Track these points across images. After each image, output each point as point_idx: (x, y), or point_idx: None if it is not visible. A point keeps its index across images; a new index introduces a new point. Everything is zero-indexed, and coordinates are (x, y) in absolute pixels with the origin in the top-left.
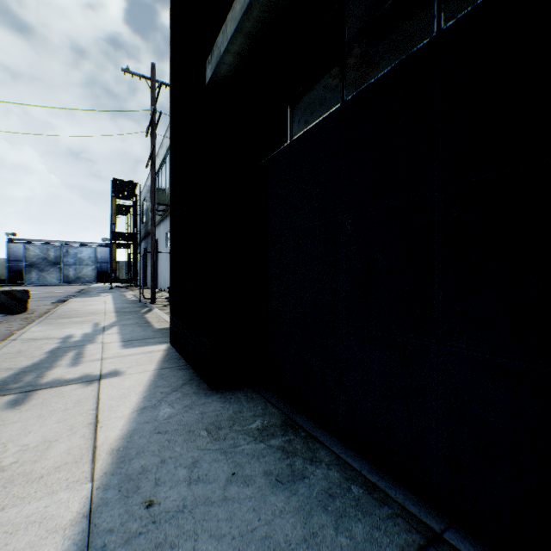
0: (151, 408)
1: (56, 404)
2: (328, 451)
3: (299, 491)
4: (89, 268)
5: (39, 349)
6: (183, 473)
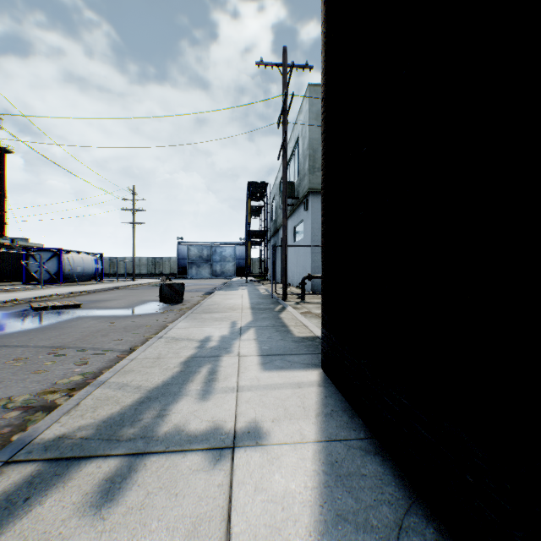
0: None
1: (157, 521)
2: None
3: None
4: (229, 264)
5: (175, 356)
6: None
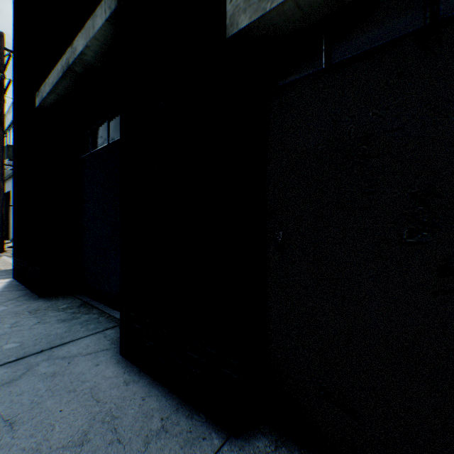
0: None
1: None
2: (98, 310)
3: (72, 322)
4: None
5: None
6: (9, 326)
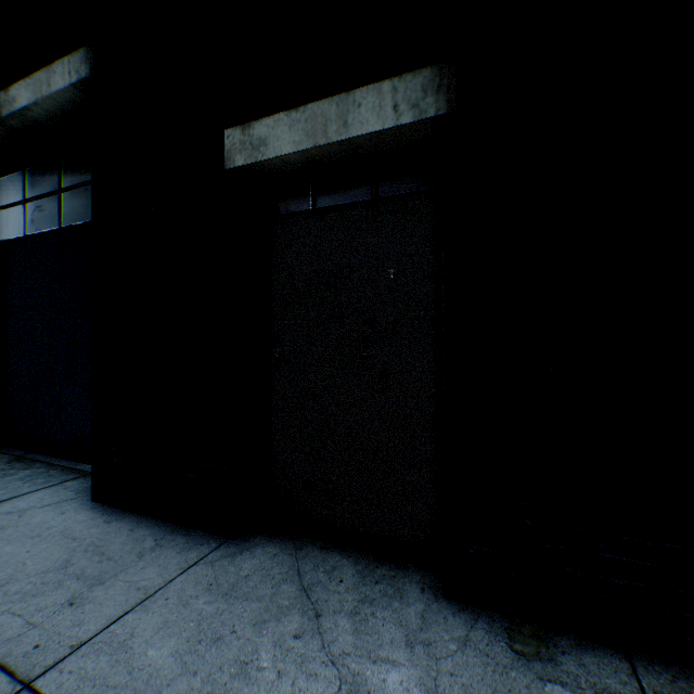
0: None
1: None
2: (45, 464)
3: (7, 479)
4: None
5: None
6: None
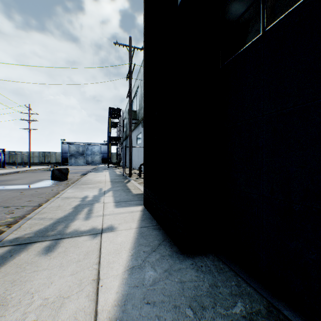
0: (138, 268)
1: (72, 253)
2: None
3: None
4: (97, 156)
5: (68, 205)
6: None
